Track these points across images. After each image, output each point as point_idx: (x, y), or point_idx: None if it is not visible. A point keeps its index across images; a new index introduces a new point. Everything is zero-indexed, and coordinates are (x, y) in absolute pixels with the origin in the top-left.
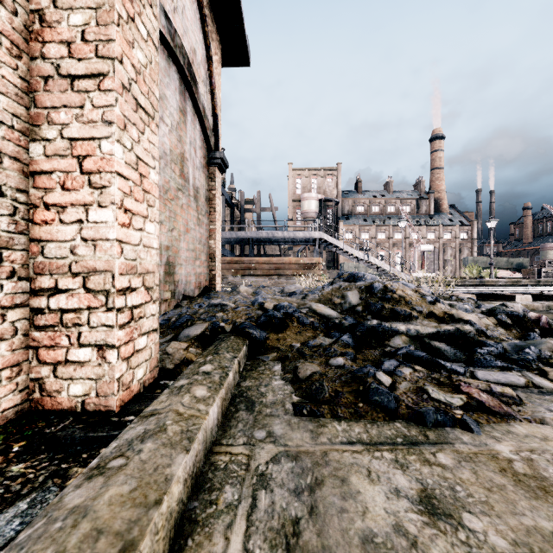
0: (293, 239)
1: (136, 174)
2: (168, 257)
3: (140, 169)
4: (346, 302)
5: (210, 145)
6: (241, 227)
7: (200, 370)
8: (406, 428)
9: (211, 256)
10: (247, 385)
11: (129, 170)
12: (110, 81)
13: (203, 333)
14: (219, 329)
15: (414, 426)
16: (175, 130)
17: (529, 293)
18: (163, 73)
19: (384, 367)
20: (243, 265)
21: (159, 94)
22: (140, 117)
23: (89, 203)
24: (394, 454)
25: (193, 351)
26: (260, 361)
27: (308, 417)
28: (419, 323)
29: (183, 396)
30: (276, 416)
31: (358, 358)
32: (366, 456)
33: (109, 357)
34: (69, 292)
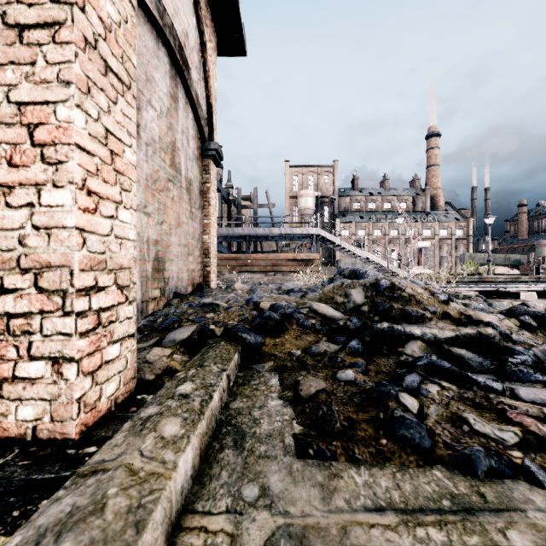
0: (290, 236)
1: (106, 151)
2: (156, 253)
3: (110, 145)
4: (349, 301)
5: (204, 136)
6: (238, 224)
7: (176, 391)
8: (450, 479)
9: (205, 251)
10: (237, 407)
11: (94, 144)
12: (67, 31)
13: (190, 337)
14: (208, 333)
15: (460, 476)
16: (165, 117)
17: (532, 290)
18: (151, 54)
19: (406, 384)
20: (239, 262)
21: (146, 76)
22: (110, 82)
23: (42, 182)
24: (445, 534)
25: (177, 358)
26: (254, 372)
27: (315, 460)
28: (434, 325)
29: (145, 437)
30: (272, 459)
31: (369, 369)
32: (405, 537)
33: (66, 372)
34: (17, 292)
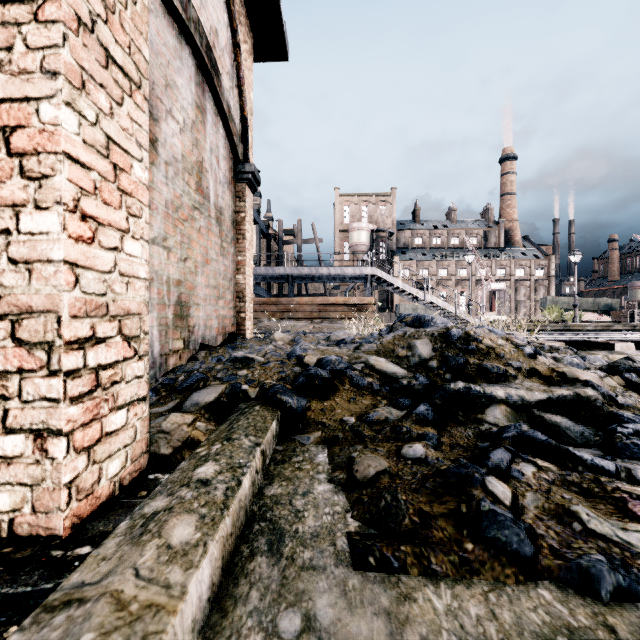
0: (340, 276)
1: (107, 164)
2: (179, 295)
3: (114, 157)
4: (414, 355)
5: (237, 156)
6: (279, 262)
7: (194, 475)
8: (564, 604)
9: (239, 294)
10: (274, 494)
11: (91, 155)
12: (53, 7)
13: (218, 399)
14: (240, 394)
15: (577, 599)
16: (190, 131)
17: (629, 340)
18: (172, 54)
19: (493, 464)
20: (281, 307)
21: (166, 80)
22: (114, 77)
23: (20, 203)
24: None
25: (201, 426)
26: (297, 445)
27: (377, 573)
28: (520, 385)
29: (145, 546)
30: (320, 571)
31: (443, 442)
32: None
33: (52, 449)
34: None
